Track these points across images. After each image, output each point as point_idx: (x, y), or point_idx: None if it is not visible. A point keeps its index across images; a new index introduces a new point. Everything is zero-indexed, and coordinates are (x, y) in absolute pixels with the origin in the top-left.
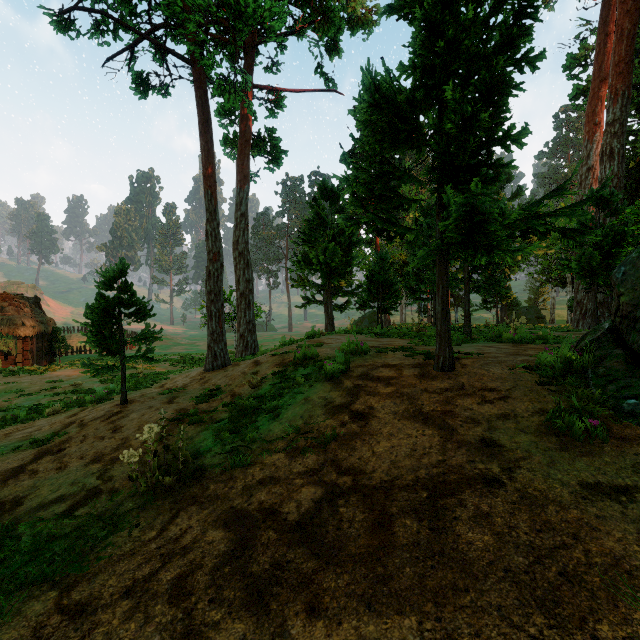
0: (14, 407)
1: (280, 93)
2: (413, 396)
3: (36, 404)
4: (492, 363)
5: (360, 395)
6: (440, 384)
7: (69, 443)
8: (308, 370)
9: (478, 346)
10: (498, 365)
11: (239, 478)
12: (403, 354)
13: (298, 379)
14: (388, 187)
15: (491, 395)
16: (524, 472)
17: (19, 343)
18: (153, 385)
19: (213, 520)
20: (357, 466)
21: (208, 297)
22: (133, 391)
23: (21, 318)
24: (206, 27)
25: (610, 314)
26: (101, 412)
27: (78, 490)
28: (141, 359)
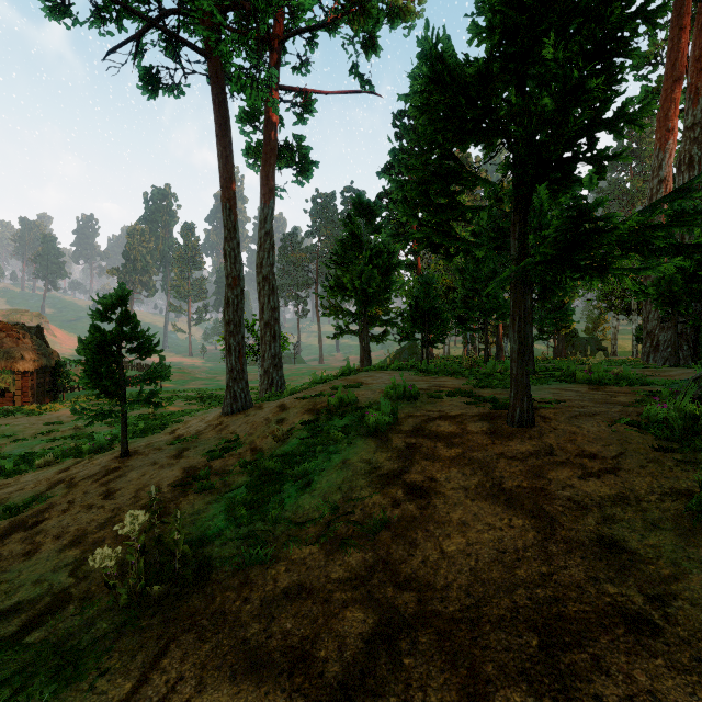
0: (3, 455)
1: (310, 96)
2: (487, 463)
3: (28, 452)
4: (581, 416)
5: (415, 459)
6: (520, 446)
7: (49, 512)
8: (345, 420)
9: (550, 389)
10: (591, 419)
11: (256, 584)
12: (463, 401)
13: (334, 433)
14: (448, 192)
15: (594, 465)
16: (685, 606)
17: (18, 379)
18: (163, 430)
19: (215, 666)
20: (422, 575)
21: (226, 328)
22: (139, 438)
23: (20, 351)
24: (223, 11)
25: (689, 347)
26: (96, 468)
27: (41, 594)
28: (144, 404)
